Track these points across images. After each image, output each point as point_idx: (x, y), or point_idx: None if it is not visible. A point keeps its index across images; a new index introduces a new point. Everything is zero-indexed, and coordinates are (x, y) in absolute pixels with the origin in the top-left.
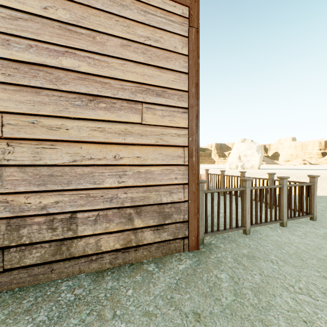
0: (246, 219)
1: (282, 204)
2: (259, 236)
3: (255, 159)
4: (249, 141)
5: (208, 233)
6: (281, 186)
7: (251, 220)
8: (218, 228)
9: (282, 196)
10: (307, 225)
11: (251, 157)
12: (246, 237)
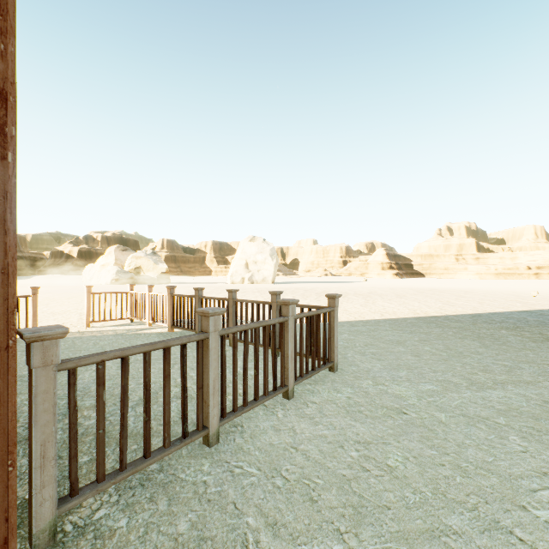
0: (209, 410)
1: (287, 354)
2: (239, 442)
3: (268, 268)
4: (261, 240)
5: (82, 492)
6: (285, 320)
7: (223, 408)
8: (124, 461)
9: (287, 338)
10: (326, 385)
11: (263, 265)
12: (206, 458)
